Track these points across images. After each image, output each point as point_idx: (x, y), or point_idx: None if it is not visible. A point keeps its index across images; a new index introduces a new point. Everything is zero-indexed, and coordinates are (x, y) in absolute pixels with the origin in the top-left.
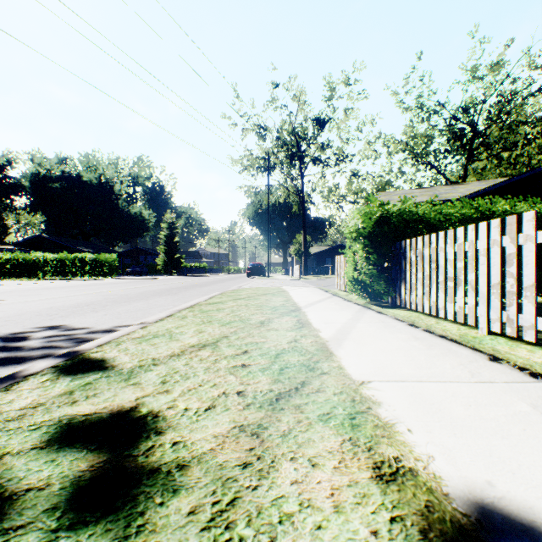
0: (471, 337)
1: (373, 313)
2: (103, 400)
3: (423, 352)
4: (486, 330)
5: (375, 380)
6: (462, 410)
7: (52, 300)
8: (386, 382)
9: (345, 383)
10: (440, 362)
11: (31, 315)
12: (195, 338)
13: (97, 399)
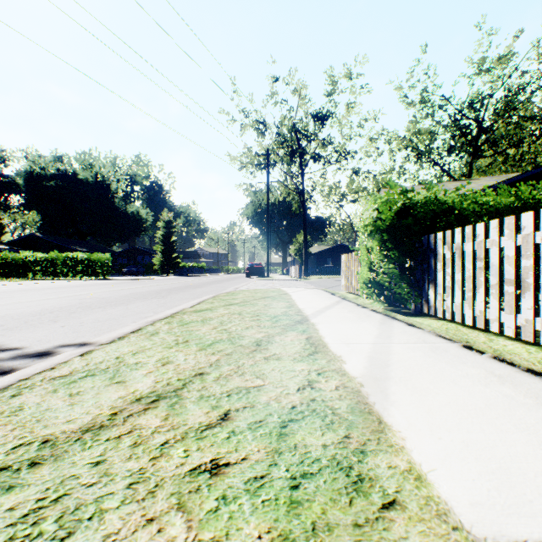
0: None
1: (404, 326)
2: None
3: (541, 417)
4: None
5: (525, 539)
6: None
7: (17, 305)
8: None
9: None
10: None
11: None
12: (150, 377)
13: None
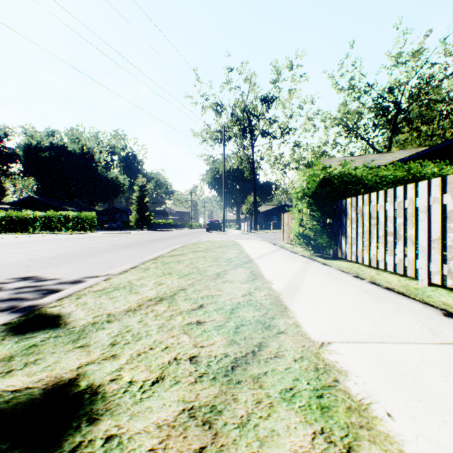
0: (413, 288)
1: (319, 265)
2: (42, 368)
3: (375, 307)
4: (426, 282)
5: (335, 341)
6: (441, 383)
7: (35, 252)
8: (347, 343)
9: (304, 345)
10: (396, 318)
11: (10, 266)
12: (153, 290)
13: (36, 367)
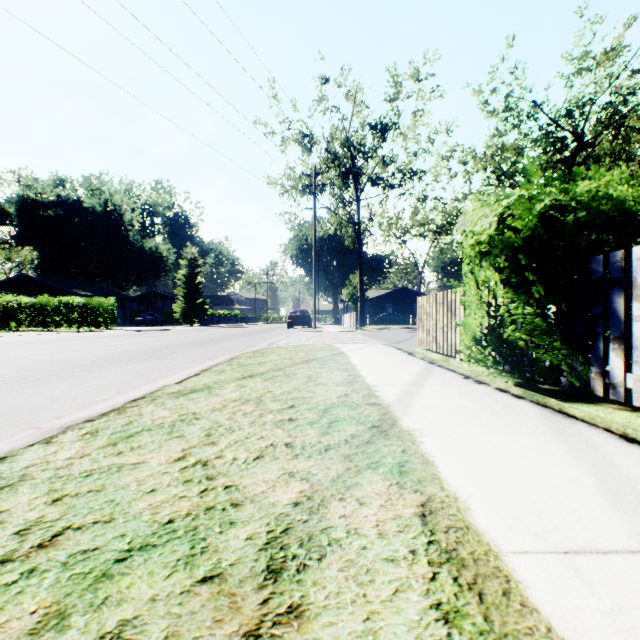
0: None
1: (624, 446)
2: None
3: None
4: None
5: None
6: None
7: None
8: None
9: None
10: None
11: None
12: None
13: None
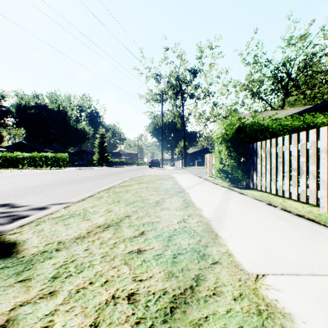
0: (317, 214)
1: (237, 194)
2: None
3: (294, 233)
4: (327, 209)
5: (269, 273)
6: None
7: (18, 183)
8: (281, 276)
9: (240, 278)
10: (317, 245)
11: None
12: (103, 217)
13: None
